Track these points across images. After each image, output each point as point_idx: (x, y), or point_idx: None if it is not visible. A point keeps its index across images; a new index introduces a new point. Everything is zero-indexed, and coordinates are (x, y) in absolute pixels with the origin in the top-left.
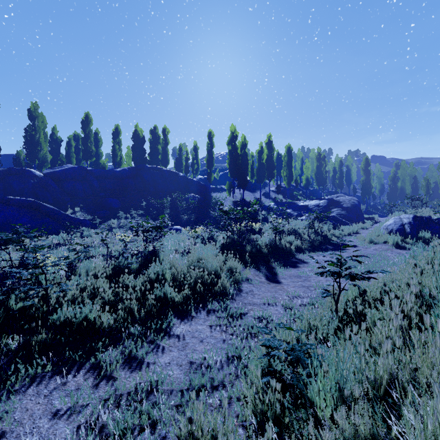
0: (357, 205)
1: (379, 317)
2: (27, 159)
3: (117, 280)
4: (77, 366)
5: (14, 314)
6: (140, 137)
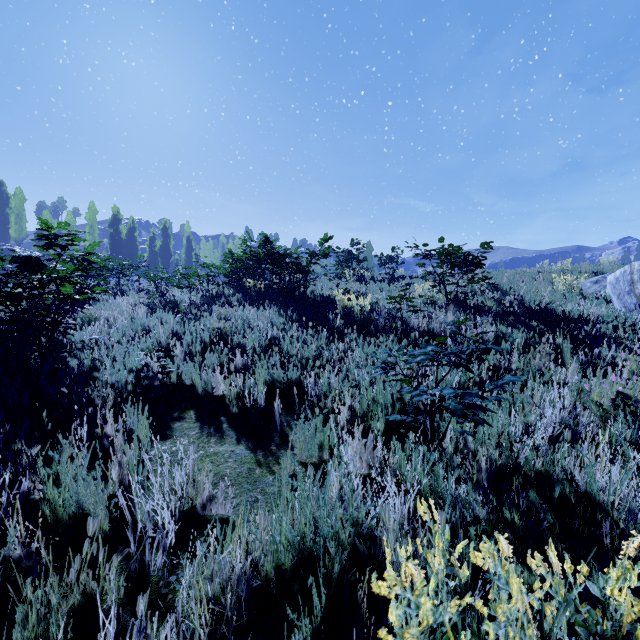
0: None
1: None
2: None
3: None
4: None
5: None
6: None
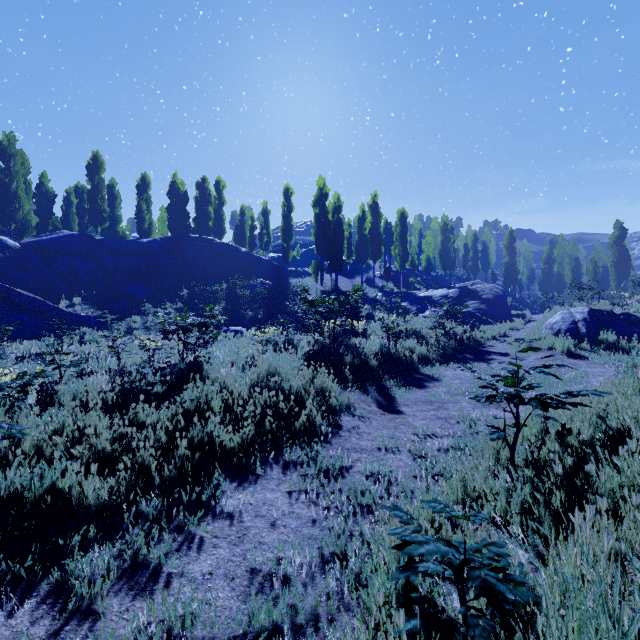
0: (501, 297)
1: (623, 482)
2: None
3: (125, 413)
4: (21, 591)
5: None
6: (180, 193)
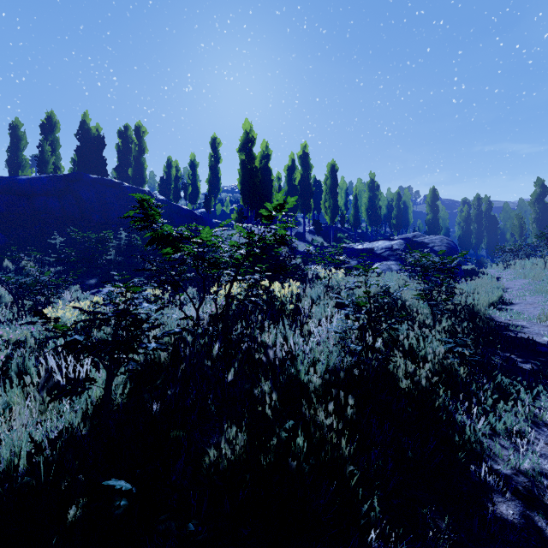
0: (455, 249)
1: None
2: None
3: None
4: None
5: None
6: (92, 135)
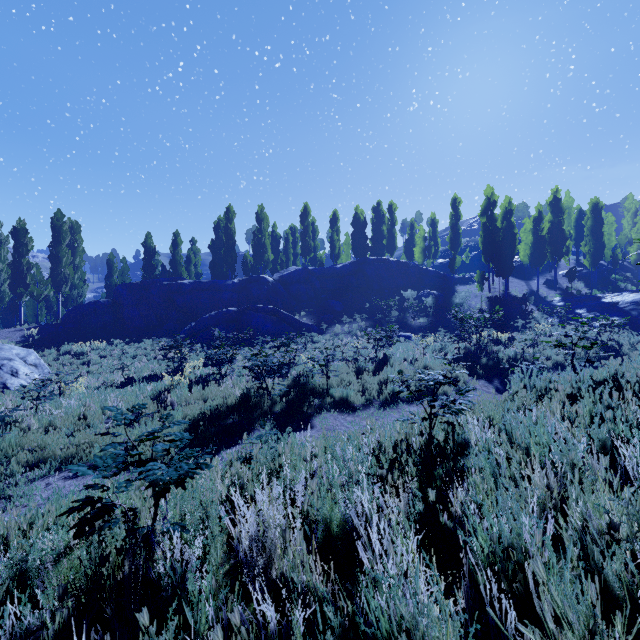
0: None
1: None
2: (255, 262)
3: (360, 375)
4: (349, 414)
5: (312, 386)
6: (361, 222)
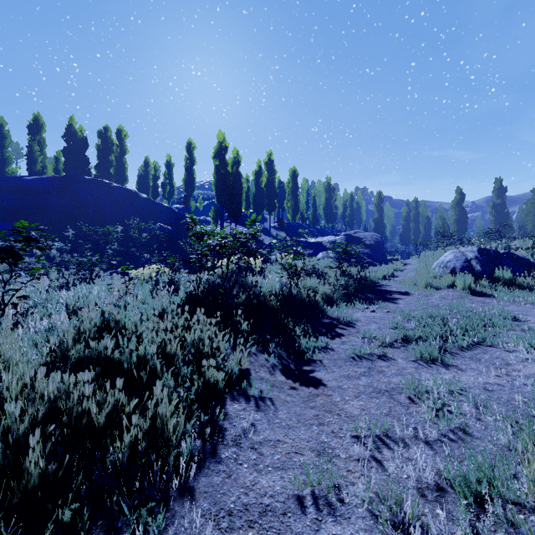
0: (381, 243)
1: None
2: None
3: None
4: None
5: None
6: (78, 137)
